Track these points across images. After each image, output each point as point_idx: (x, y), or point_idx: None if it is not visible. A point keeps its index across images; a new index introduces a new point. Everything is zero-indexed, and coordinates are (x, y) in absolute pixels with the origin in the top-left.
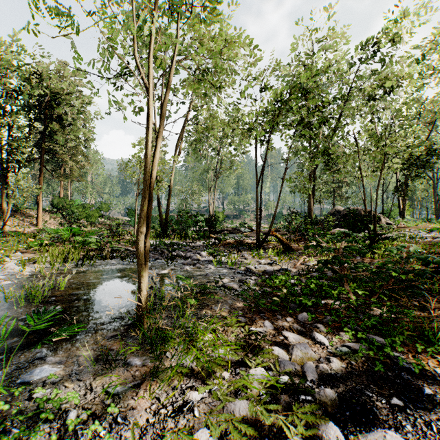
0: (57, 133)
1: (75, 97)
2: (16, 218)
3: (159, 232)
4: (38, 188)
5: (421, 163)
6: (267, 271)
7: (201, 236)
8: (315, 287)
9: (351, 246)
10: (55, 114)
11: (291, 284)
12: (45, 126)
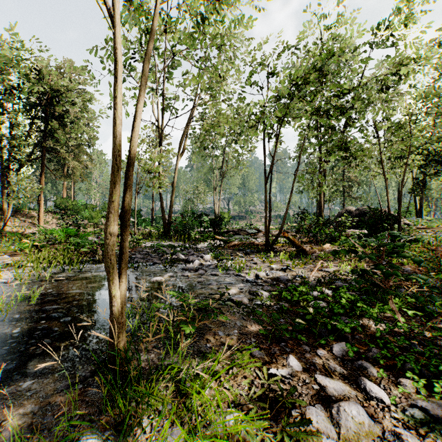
0: (58, 132)
1: (76, 95)
2: (17, 219)
3: (162, 233)
4: (40, 188)
5: (441, 159)
6: (282, 280)
7: (205, 238)
8: (346, 302)
9: (398, 252)
10: (57, 112)
11: (313, 298)
12: (46, 125)
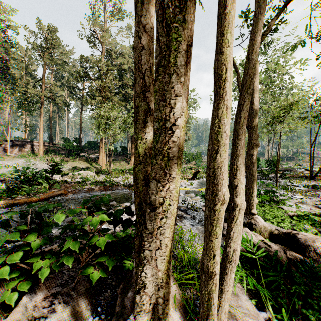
0: None
1: (191, 102)
2: None
3: None
4: None
5: None
6: (314, 185)
7: (270, 172)
8: None
9: None
10: None
11: None
12: None
